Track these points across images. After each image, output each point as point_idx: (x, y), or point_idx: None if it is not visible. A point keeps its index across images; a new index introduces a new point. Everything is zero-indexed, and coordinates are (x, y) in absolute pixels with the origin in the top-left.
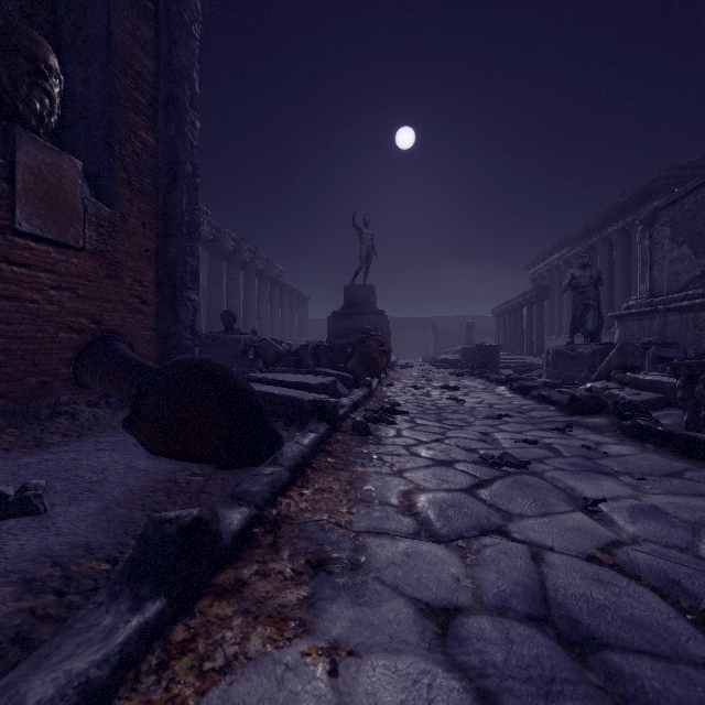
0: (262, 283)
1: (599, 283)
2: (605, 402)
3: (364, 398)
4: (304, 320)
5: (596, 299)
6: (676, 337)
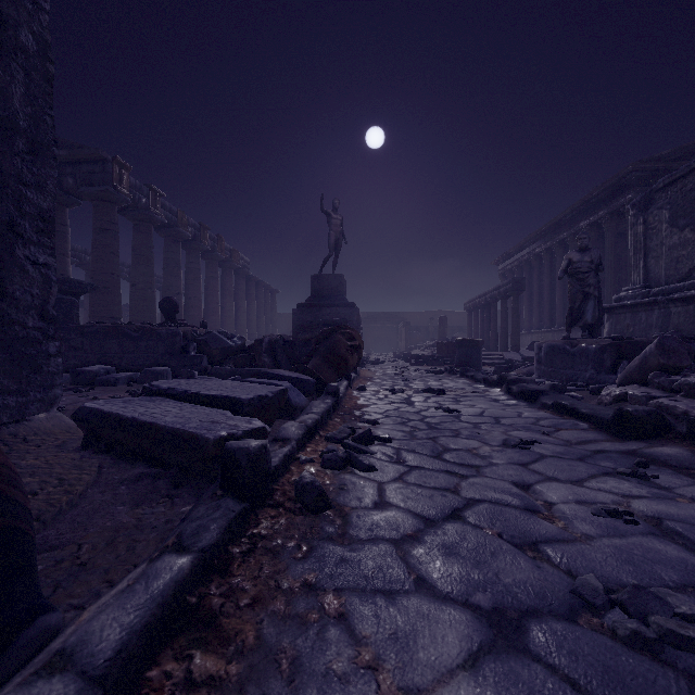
0: (226, 274)
1: (600, 269)
2: (669, 420)
3: (325, 414)
4: (272, 314)
5: (596, 287)
6: (681, 331)
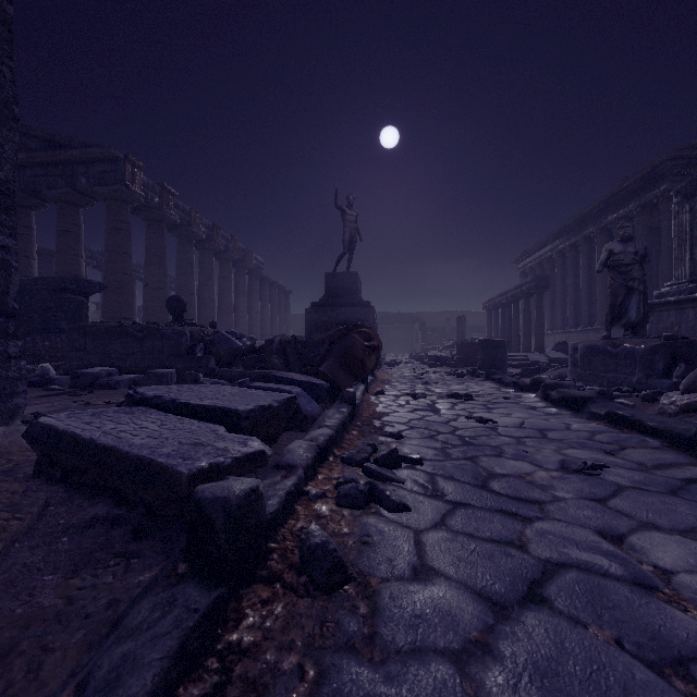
0: (240, 275)
1: (646, 260)
2: None
3: (341, 427)
4: (286, 314)
5: (641, 280)
6: None
